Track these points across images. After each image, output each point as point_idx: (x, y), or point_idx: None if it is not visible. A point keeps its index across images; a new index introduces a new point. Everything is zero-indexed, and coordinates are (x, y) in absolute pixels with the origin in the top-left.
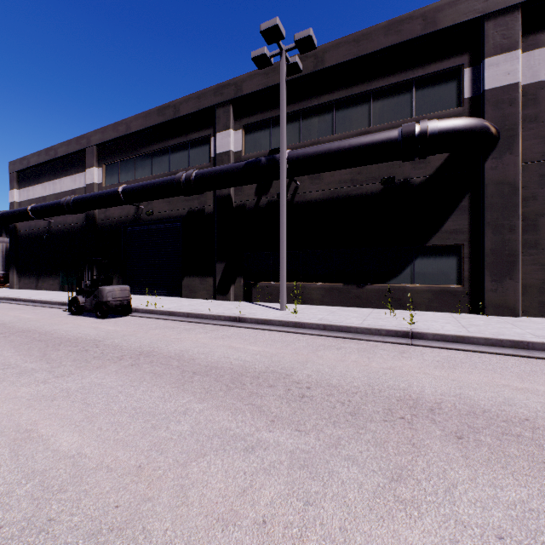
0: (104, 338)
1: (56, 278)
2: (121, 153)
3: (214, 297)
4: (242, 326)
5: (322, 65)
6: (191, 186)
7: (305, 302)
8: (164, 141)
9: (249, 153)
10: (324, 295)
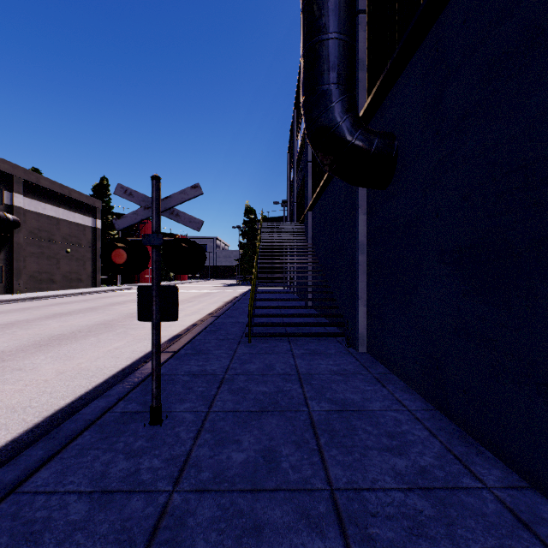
0: None
1: None
2: None
3: None
4: None
5: None
6: None
7: None
8: None
9: None
10: None
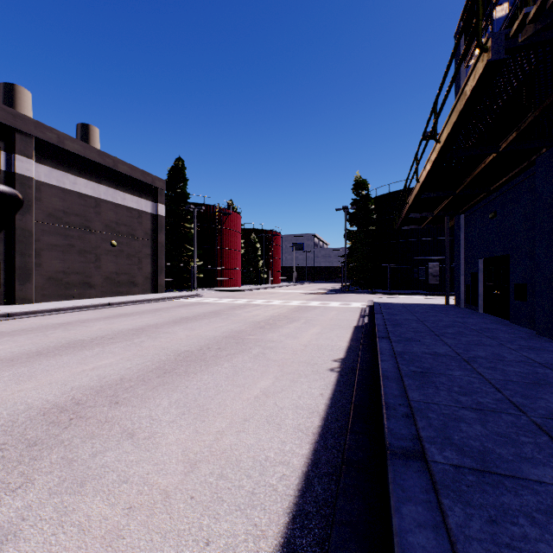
0: None
1: None
2: None
3: None
4: None
5: None
6: None
7: None
8: None
9: None
10: None
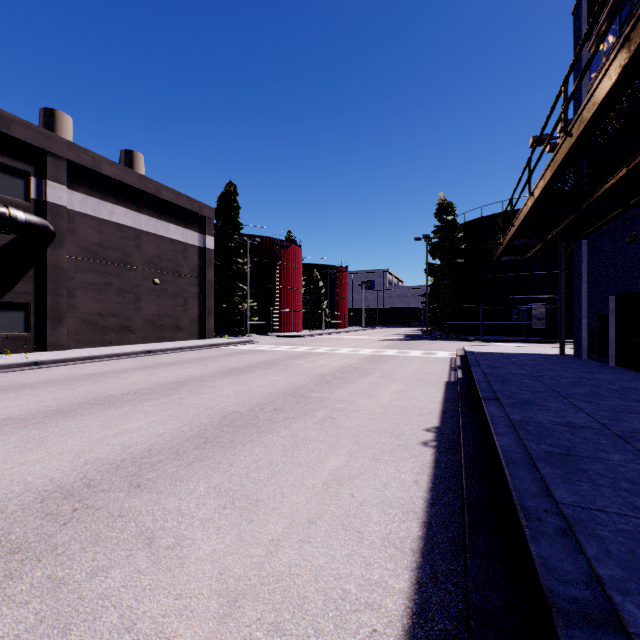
0: None
1: None
2: None
3: None
4: None
5: None
6: None
7: None
8: None
9: None
10: None
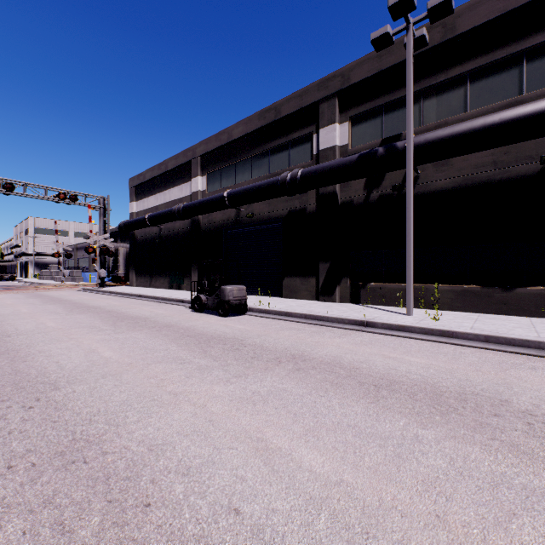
0: (243, 337)
1: (166, 277)
2: (222, 161)
3: (316, 298)
4: (374, 331)
5: (452, 33)
6: (296, 185)
7: (427, 306)
8: (264, 144)
9: (357, 146)
10: (453, 299)
